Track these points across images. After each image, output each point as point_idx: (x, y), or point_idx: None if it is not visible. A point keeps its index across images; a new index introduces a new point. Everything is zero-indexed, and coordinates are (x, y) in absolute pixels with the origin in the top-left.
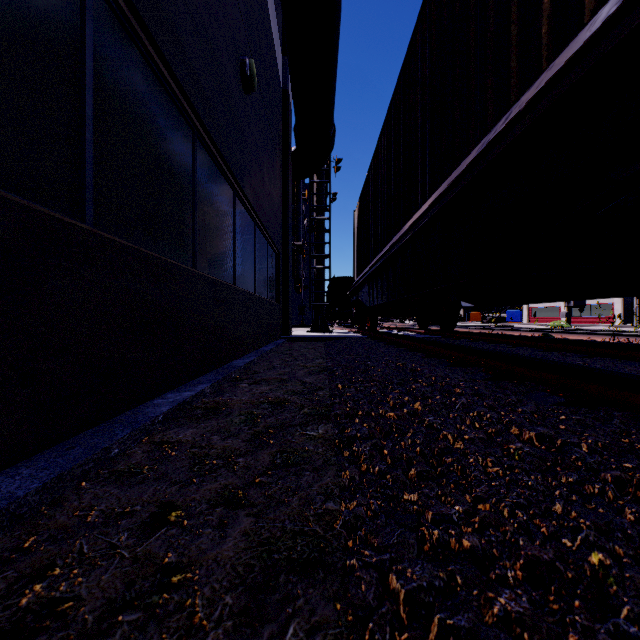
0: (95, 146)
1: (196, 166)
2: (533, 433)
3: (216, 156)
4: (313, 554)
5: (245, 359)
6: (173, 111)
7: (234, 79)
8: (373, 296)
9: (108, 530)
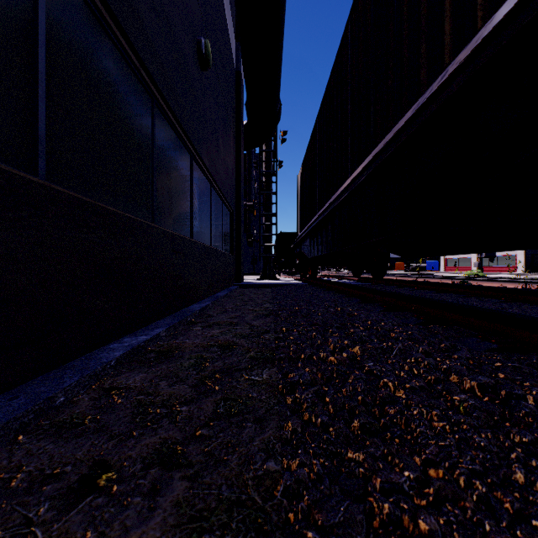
0: (49, 104)
1: (155, 131)
2: (475, 383)
3: (174, 123)
4: (249, 534)
5: (201, 304)
6: (132, 79)
7: (191, 56)
8: (314, 248)
9: (29, 499)
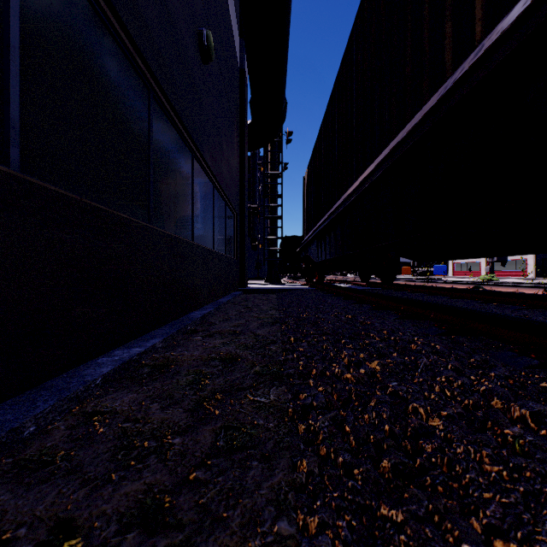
0: (25, 84)
1: (151, 124)
2: (527, 411)
3: (173, 117)
4: None
5: (202, 311)
6: (126, 66)
7: (192, 47)
8: (321, 252)
9: None
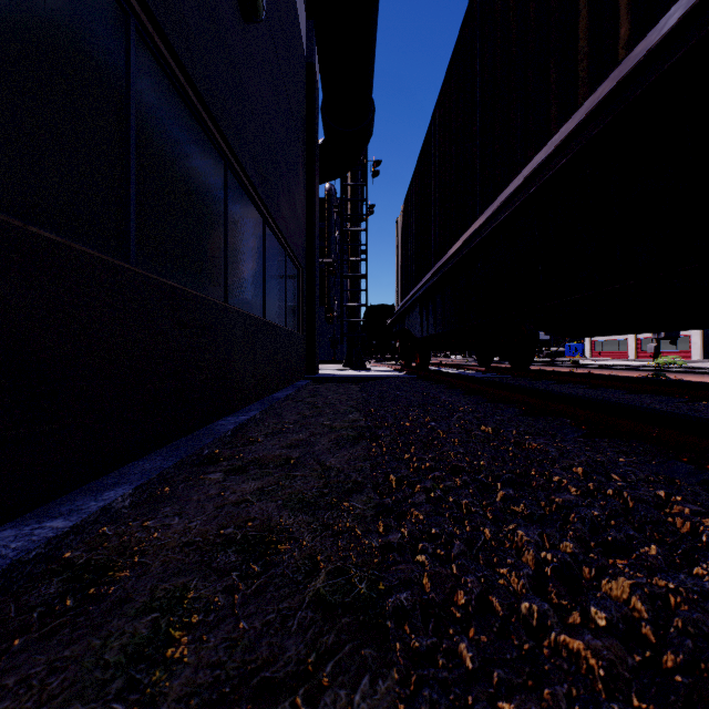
0: None
1: (133, 80)
2: None
3: (183, 85)
4: None
5: (240, 415)
6: None
7: None
8: (428, 322)
9: None
